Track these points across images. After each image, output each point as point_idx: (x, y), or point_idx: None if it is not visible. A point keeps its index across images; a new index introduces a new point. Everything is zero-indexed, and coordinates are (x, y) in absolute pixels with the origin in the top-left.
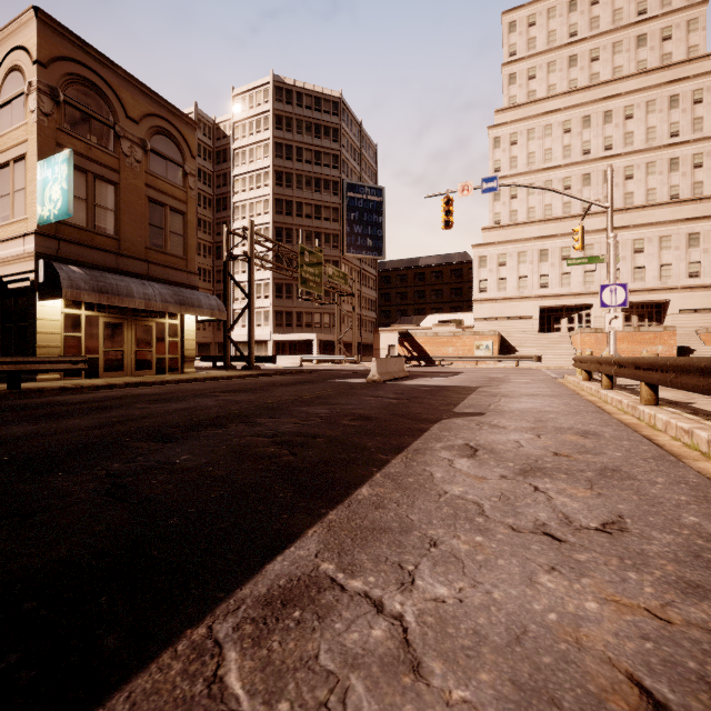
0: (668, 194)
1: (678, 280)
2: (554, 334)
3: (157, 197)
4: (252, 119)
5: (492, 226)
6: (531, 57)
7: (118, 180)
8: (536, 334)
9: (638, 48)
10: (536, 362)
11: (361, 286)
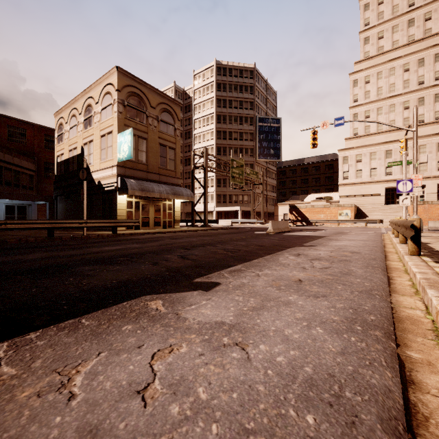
0: None
1: None
2: (395, 206)
3: (163, 142)
4: (204, 87)
5: (352, 136)
6: (380, 24)
7: (147, 137)
8: (382, 206)
9: None
10: (380, 224)
11: (267, 177)
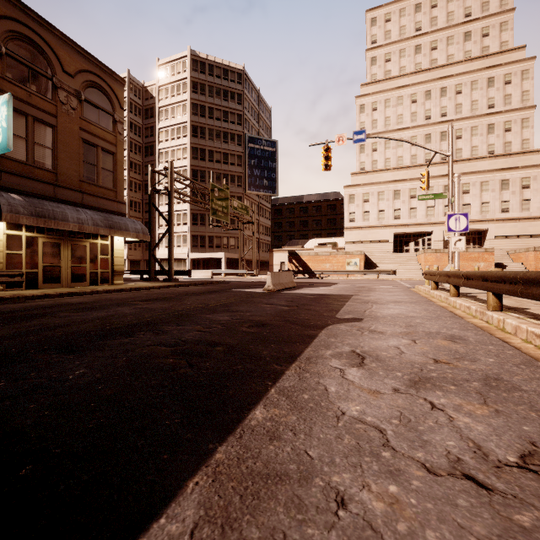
0: (486, 151)
1: (494, 214)
2: (405, 254)
3: (90, 139)
4: (174, 84)
5: (359, 171)
6: (387, 45)
7: (55, 123)
8: (391, 254)
9: (465, 41)
10: (391, 275)
11: (259, 216)
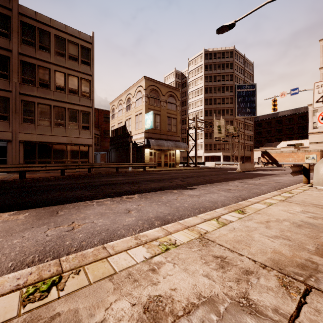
0: None
1: None
2: None
3: (169, 115)
4: (196, 69)
5: None
6: None
7: (160, 113)
8: None
9: None
10: None
11: (244, 130)
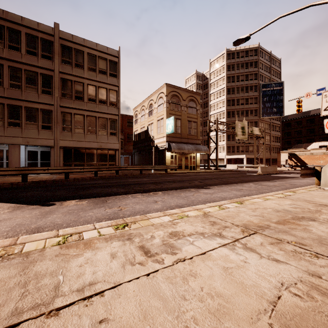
0: None
1: None
2: None
3: (189, 119)
4: (217, 70)
5: None
6: None
7: (181, 118)
8: None
9: None
10: None
11: (270, 131)
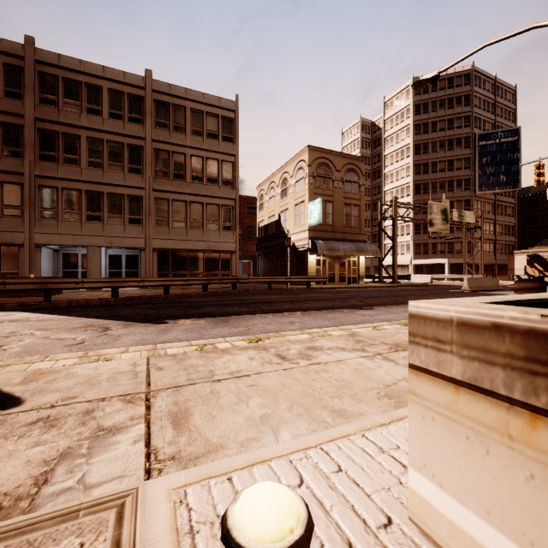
0: None
1: None
2: None
3: (347, 201)
4: (397, 114)
5: None
6: None
7: (333, 200)
8: None
9: None
10: None
11: (495, 215)
